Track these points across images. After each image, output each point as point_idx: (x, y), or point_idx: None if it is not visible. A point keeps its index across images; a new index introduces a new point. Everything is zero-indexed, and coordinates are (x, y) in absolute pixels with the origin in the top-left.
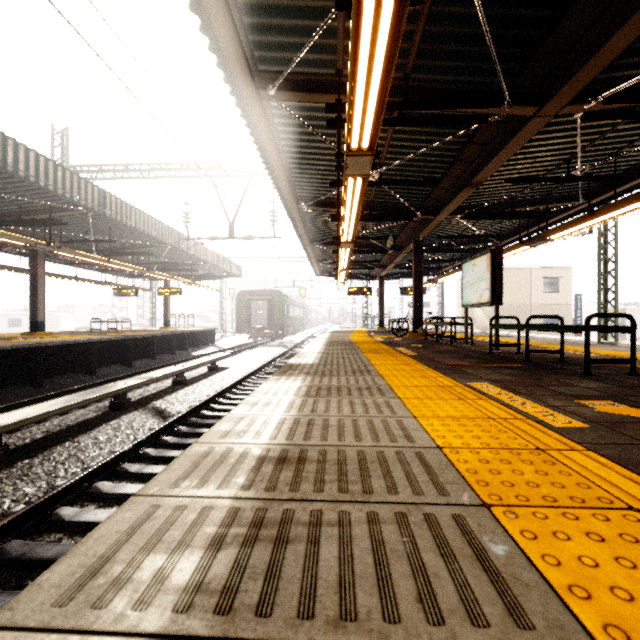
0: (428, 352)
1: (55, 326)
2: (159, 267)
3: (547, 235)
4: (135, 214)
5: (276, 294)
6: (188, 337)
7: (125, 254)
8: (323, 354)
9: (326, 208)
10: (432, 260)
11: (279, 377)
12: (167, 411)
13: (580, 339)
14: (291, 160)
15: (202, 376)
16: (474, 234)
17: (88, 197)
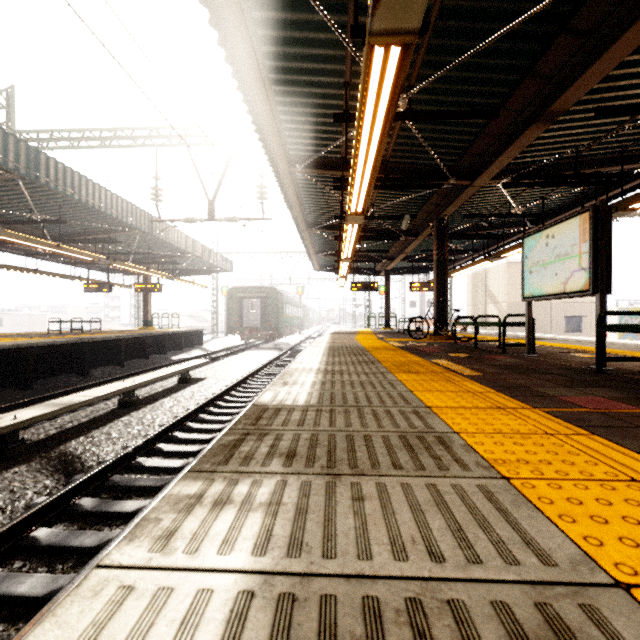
0: (493, 369)
1: (40, 326)
2: (136, 259)
3: (632, 202)
4: (87, 186)
5: (270, 291)
6: (169, 339)
7: (86, 241)
8: (326, 374)
9: (327, 171)
10: (449, 250)
11: (203, 483)
12: (82, 460)
13: (631, 342)
14: (278, 87)
15: (166, 392)
16: (511, 212)
17: (9, 154)
